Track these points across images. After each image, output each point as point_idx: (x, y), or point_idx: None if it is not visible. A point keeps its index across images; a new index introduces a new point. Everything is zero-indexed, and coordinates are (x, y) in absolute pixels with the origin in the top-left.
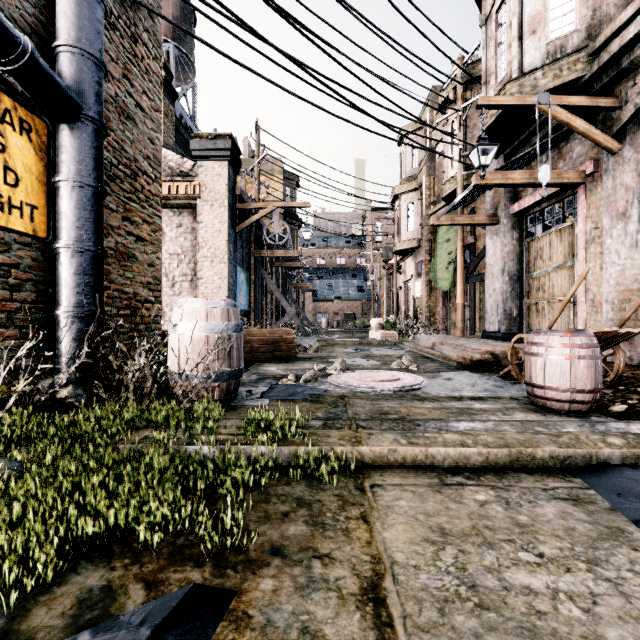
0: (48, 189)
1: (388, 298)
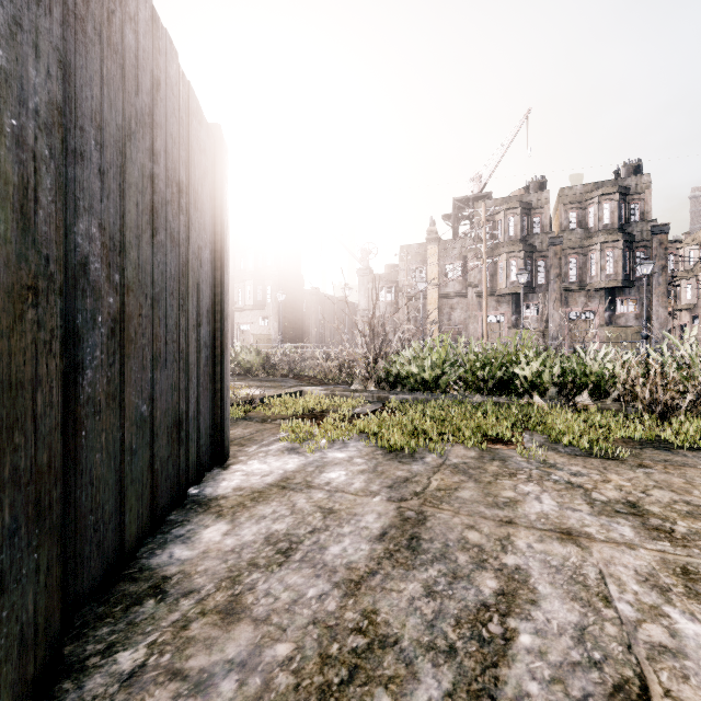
0: None
1: None
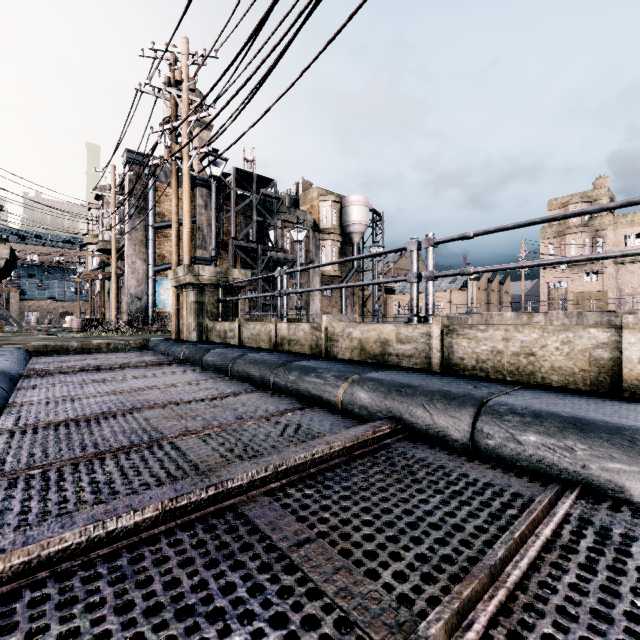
0: None
1: (92, 302)
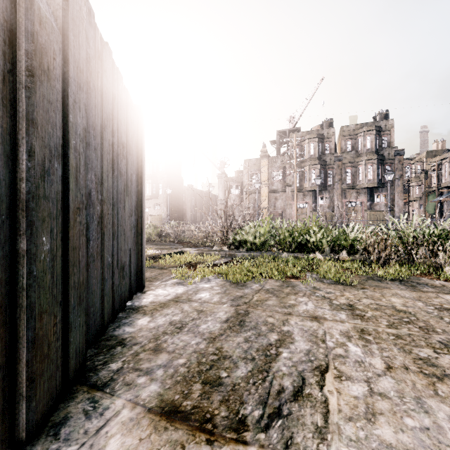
0: None
1: None
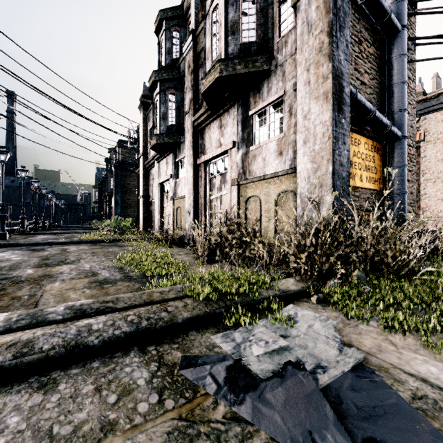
0: (382, 170)
1: None
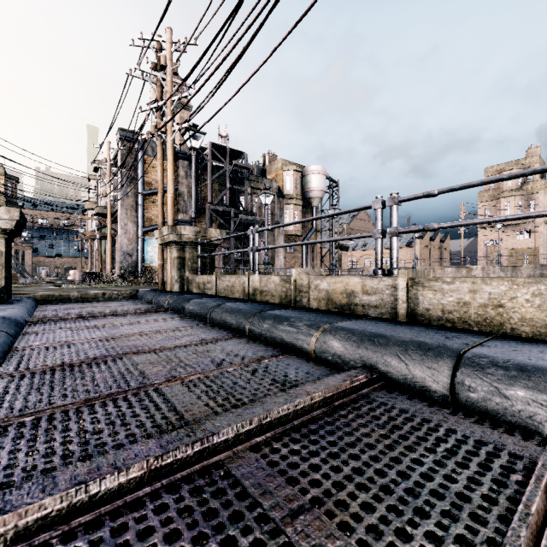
0: None
1: (91, 259)
